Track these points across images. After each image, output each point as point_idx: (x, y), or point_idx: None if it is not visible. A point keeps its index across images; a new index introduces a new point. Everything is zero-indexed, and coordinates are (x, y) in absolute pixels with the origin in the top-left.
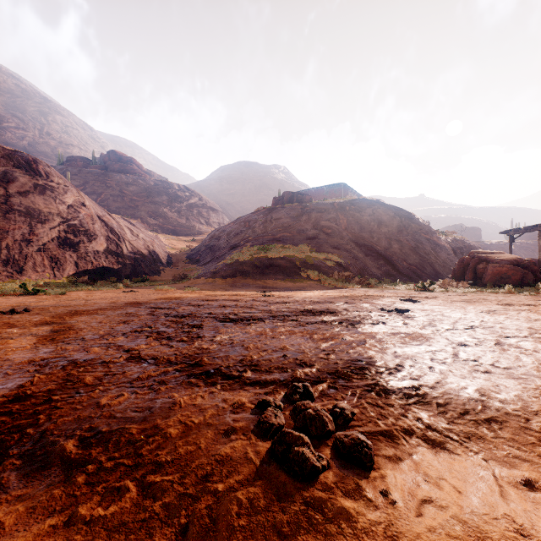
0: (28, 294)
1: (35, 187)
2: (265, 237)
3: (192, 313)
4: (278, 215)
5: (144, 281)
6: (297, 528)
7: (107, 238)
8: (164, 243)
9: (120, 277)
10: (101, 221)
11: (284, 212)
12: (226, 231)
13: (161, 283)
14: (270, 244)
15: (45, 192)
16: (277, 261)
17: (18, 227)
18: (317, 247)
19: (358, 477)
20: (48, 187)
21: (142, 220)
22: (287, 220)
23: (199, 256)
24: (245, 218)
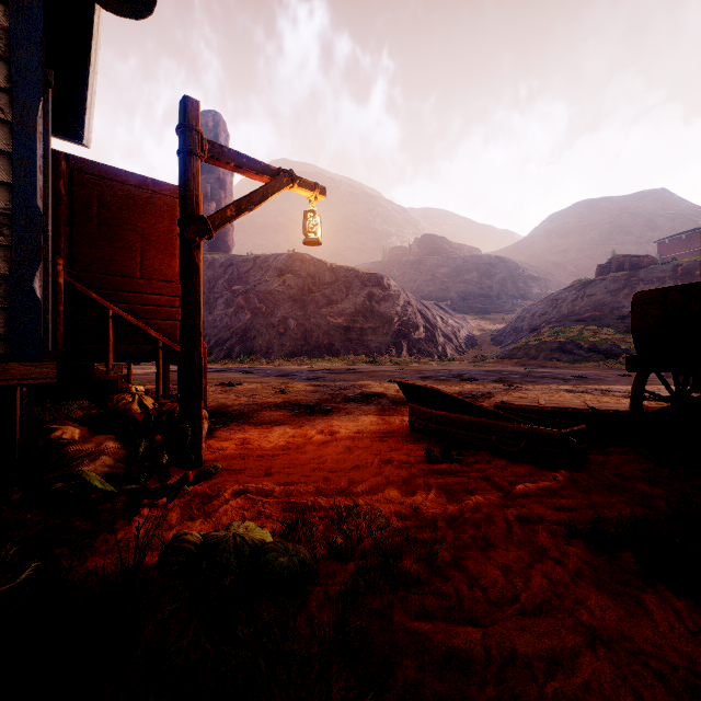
0: (391, 365)
1: (384, 297)
2: (569, 317)
3: (466, 373)
4: (593, 290)
5: (450, 360)
6: (457, 381)
7: (425, 328)
8: (471, 325)
9: (434, 357)
10: (420, 315)
11: (601, 286)
12: (531, 311)
13: (462, 362)
14: (570, 326)
15: (388, 300)
16: (563, 344)
17: (377, 326)
18: (628, 327)
19: (468, 381)
20: (390, 295)
21: (451, 301)
22: (602, 296)
23: (502, 338)
24: (554, 296)
